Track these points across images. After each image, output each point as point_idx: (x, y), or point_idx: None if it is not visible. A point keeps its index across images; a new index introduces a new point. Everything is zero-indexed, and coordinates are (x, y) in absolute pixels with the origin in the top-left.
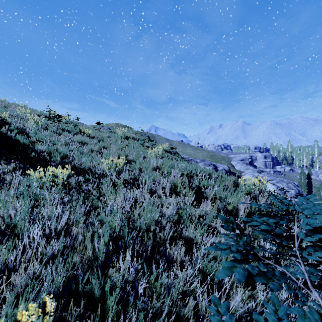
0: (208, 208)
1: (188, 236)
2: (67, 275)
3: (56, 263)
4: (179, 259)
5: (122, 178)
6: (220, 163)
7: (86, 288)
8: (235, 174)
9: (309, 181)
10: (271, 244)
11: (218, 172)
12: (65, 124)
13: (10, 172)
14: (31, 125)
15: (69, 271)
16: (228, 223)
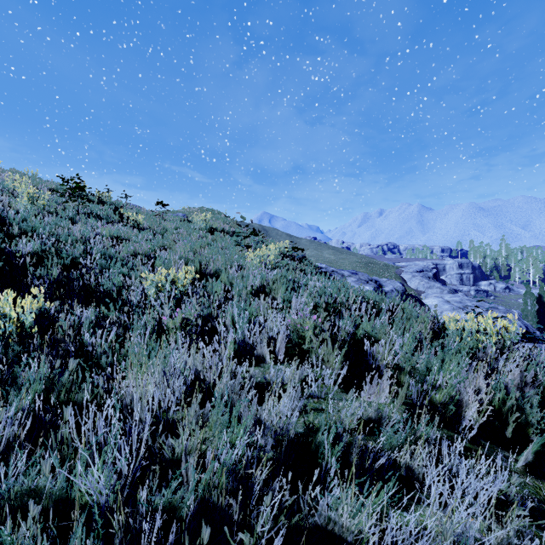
0: (382, 398)
1: (335, 524)
2: None
3: None
4: None
5: (181, 314)
6: (382, 276)
7: None
8: (416, 299)
9: (540, 309)
10: None
11: (393, 299)
12: (98, 206)
13: None
14: (23, 205)
15: None
16: None
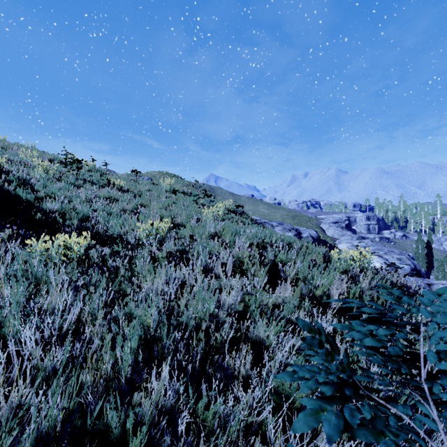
0: (287, 294)
1: (257, 337)
2: (71, 404)
3: (55, 383)
4: (244, 373)
5: (165, 250)
6: (306, 226)
7: (98, 423)
8: (326, 243)
9: (429, 252)
10: (381, 368)
11: (302, 241)
12: (87, 173)
13: (4, 242)
14: (39, 174)
15: (73, 397)
16: (313, 333)
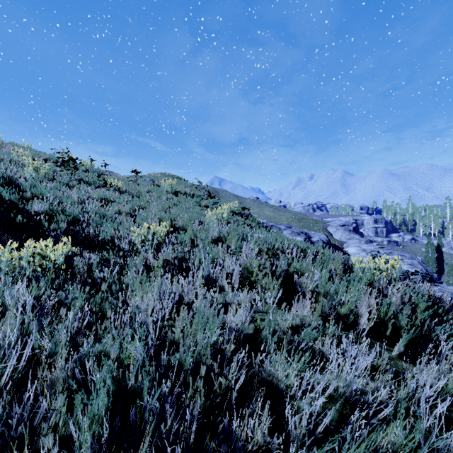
0: (305, 312)
1: (274, 376)
2: None
3: None
4: (259, 437)
5: (162, 257)
6: (312, 229)
7: None
8: (337, 247)
9: (439, 256)
10: None
11: (316, 246)
12: (84, 173)
13: None
14: (29, 174)
15: None
16: None
